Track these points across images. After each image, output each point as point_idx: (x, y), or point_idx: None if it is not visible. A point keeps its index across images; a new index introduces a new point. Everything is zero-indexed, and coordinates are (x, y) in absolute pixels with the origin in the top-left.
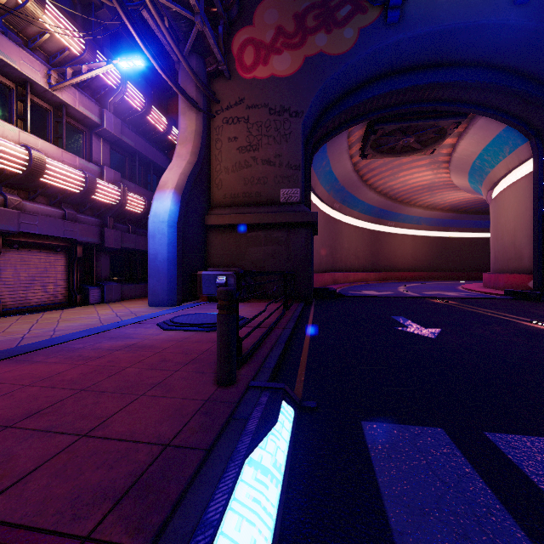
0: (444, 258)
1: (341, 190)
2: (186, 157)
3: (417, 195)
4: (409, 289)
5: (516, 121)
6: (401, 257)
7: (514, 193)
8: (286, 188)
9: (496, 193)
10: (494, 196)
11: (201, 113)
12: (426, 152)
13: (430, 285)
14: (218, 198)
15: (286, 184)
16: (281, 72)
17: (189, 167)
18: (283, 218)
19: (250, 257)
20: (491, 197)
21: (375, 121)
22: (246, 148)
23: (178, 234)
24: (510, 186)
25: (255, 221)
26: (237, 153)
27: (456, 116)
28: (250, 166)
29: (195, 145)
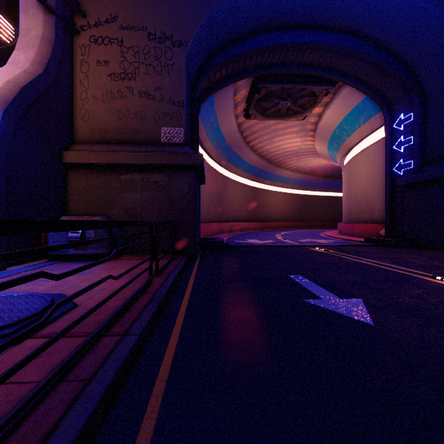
0: (305, 211)
1: (227, 149)
2: (24, 65)
3: (287, 160)
4: (285, 237)
5: (374, 92)
6: (274, 210)
7: (366, 157)
8: (168, 126)
9: (349, 158)
10: (346, 161)
11: (53, 15)
12: (299, 118)
13: (298, 232)
14: (83, 132)
15: (168, 122)
16: None
17: (25, 76)
18: (163, 159)
19: (123, 205)
20: (344, 162)
21: (259, 79)
22: (119, 75)
23: None
24: (363, 151)
25: (129, 161)
26: (108, 80)
27: (326, 83)
28: (124, 97)
29: (40, 53)
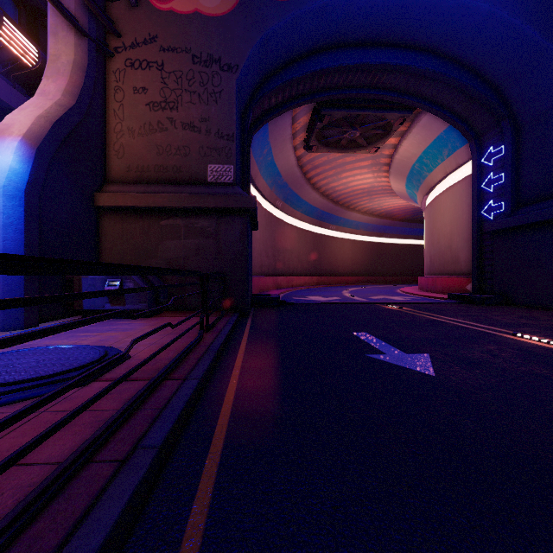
0: (379, 263)
1: (284, 187)
2: (55, 96)
3: (357, 200)
4: (353, 293)
5: (458, 120)
6: (342, 262)
7: (451, 197)
8: (216, 163)
9: (431, 198)
10: (428, 202)
11: (86, 38)
12: (370, 150)
13: (371, 289)
14: (118, 170)
15: (216, 159)
16: (209, 9)
17: (57, 109)
18: (210, 202)
19: (164, 254)
20: (425, 203)
21: (322, 105)
22: (159, 104)
23: (29, 210)
24: (447, 190)
25: (171, 204)
26: (147, 110)
27: (402, 109)
28: (165, 129)
29: (72, 82)
